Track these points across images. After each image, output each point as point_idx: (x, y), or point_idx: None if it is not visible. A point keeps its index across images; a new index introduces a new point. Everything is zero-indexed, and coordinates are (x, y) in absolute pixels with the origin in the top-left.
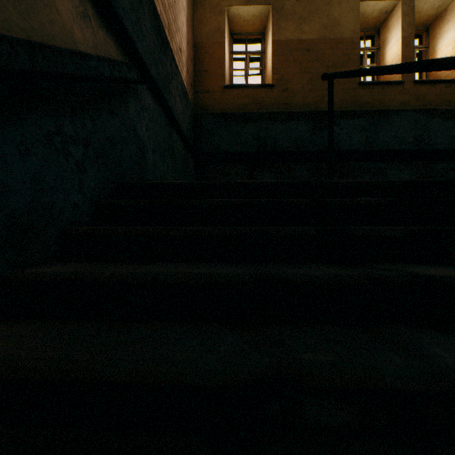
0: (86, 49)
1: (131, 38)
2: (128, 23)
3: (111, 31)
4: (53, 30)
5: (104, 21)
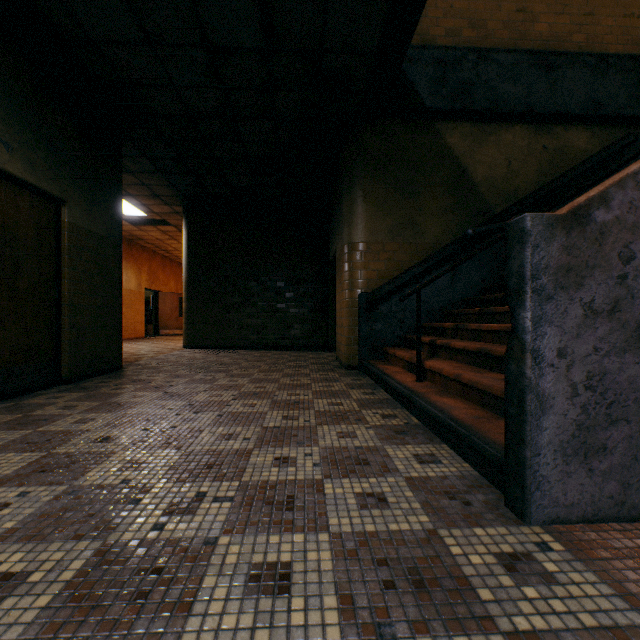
0: (593, 150)
1: (630, 116)
2: (625, 111)
3: (613, 124)
4: (576, 157)
5: (607, 125)
